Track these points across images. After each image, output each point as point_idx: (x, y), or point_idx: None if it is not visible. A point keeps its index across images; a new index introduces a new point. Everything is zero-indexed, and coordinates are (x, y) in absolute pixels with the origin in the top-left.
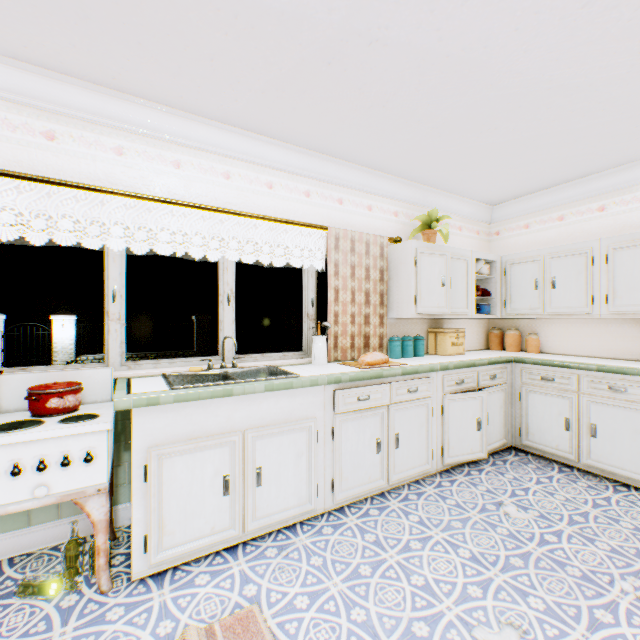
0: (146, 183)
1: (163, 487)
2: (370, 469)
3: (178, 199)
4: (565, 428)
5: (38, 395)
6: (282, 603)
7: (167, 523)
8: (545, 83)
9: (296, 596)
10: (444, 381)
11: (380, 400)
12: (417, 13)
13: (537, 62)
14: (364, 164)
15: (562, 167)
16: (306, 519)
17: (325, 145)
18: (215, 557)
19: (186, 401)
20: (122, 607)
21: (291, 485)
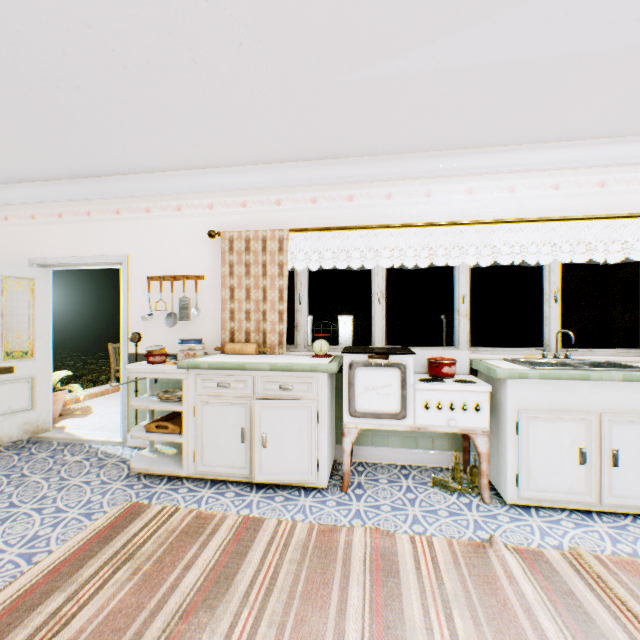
0: (487, 211)
1: (528, 442)
2: None
3: (511, 217)
4: None
5: (436, 363)
6: None
7: (531, 470)
8: None
9: None
10: None
11: None
12: None
13: None
14: None
15: None
16: None
17: None
18: (570, 513)
19: (547, 379)
20: (505, 516)
21: None
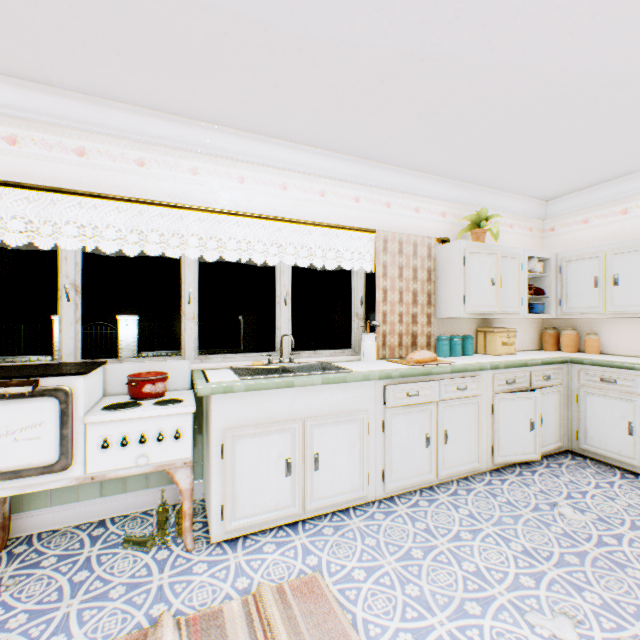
0: (216, 198)
1: (236, 464)
2: (419, 462)
3: (242, 211)
4: (628, 433)
5: (136, 381)
6: (341, 573)
7: (239, 496)
8: (603, 79)
9: (353, 569)
10: (494, 380)
11: (429, 396)
12: (469, 29)
13: (594, 60)
14: (412, 168)
15: (625, 159)
16: (358, 505)
17: (374, 153)
18: (278, 531)
19: (255, 390)
20: (205, 563)
21: (345, 472)
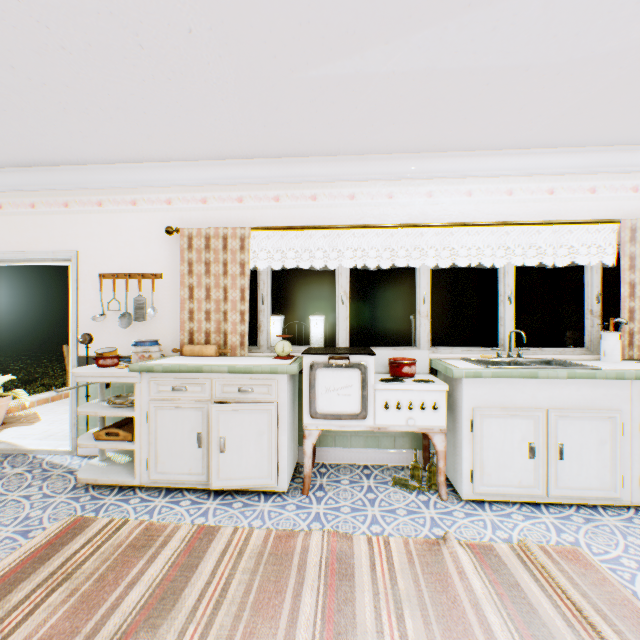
0: (446, 214)
1: (482, 439)
2: None
3: (469, 221)
4: None
5: (397, 363)
6: (605, 556)
7: (485, 466)
8: None
9: (619, 557)
10: None
11: None
12: None
13: None
14: None
15: None
16: (606, 506)
17: (620, 137)
18: (520, 506)
19: (499, 377)
20: (460, 512)
21: (592, 468)
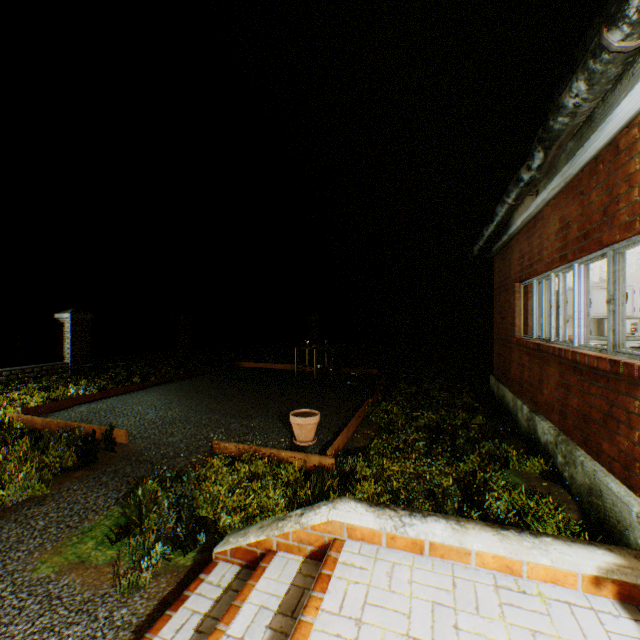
0: None
1: None
2: None
3: None
4: None
5: None
6: None
7: None
8: None
9: None
10: None
11: None
12: None
13: None
14: None
15: None
16: None
17: None
18: None
19: None
20: None
21: None
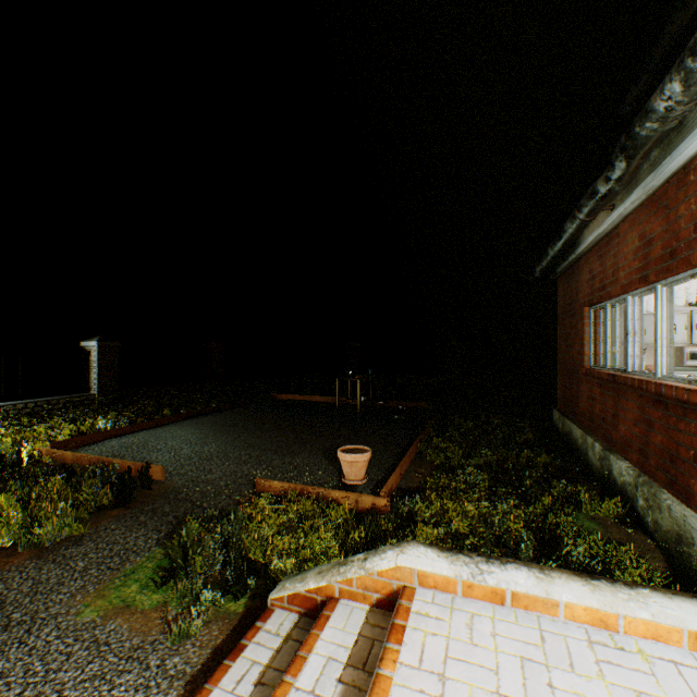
0: None
1: None
2: None
3: None
4: None
5: None
6: None
7: None
8: None
9: None
10: None
11: None
12: None
13: None
14: None
15: None
16: None
17: None
18: None
19: None
20: None
21: None
